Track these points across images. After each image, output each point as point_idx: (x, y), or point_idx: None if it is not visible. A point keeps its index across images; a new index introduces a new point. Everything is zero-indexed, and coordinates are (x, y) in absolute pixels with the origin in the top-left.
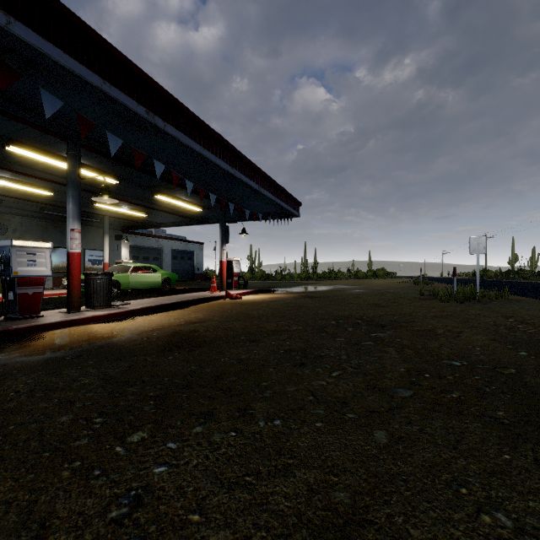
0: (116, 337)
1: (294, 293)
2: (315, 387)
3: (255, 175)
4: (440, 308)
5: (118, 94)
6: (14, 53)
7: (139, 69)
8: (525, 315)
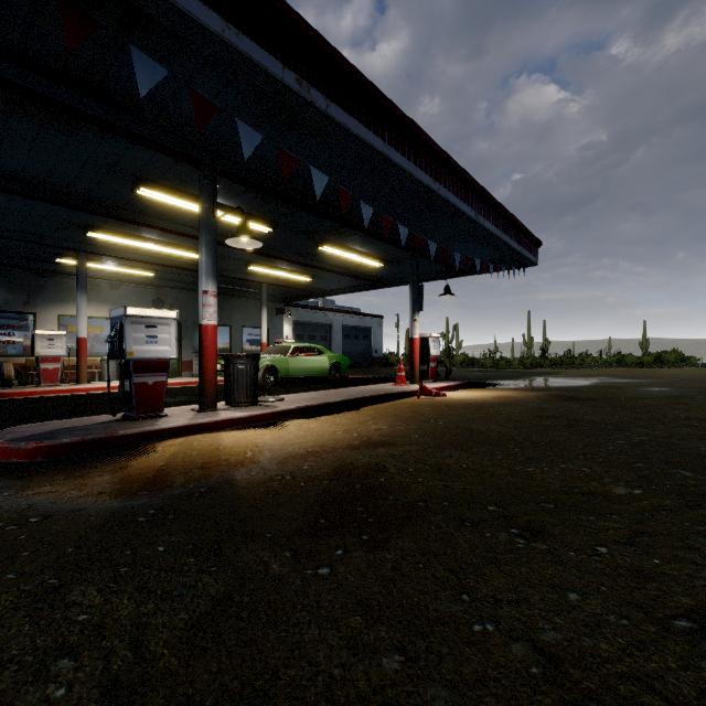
0: (245, 465)
1: (531, 389)
2: None
3: (469, 195)
4: None
5: (251, 47)
6: (103, 6)
7: (285, 4)
8: None
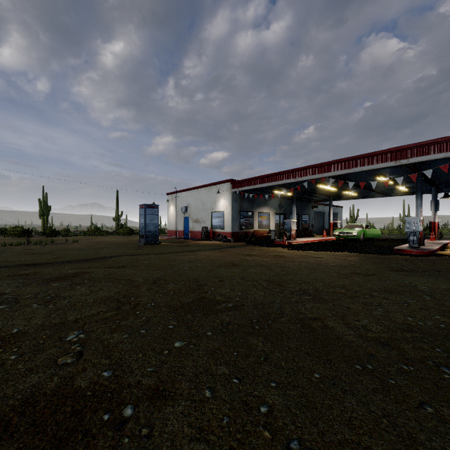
0: None
1: None
2: None
3: None
4: None
5: None
6: None
7: None
8: None
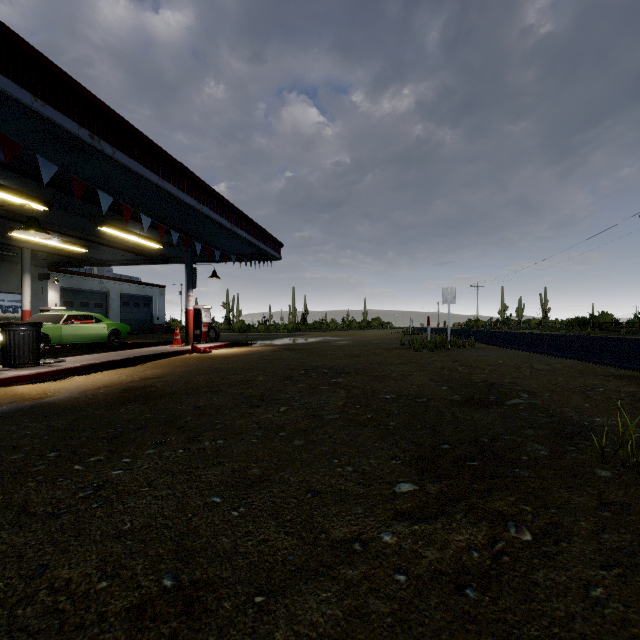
0: (51, 397)
1: (274, 345)
2: (261, 419)
3: (227, 212)
4: (410, 356)
5: (54, 113)
6: None
7: (81, 86)
8: (473, 359)
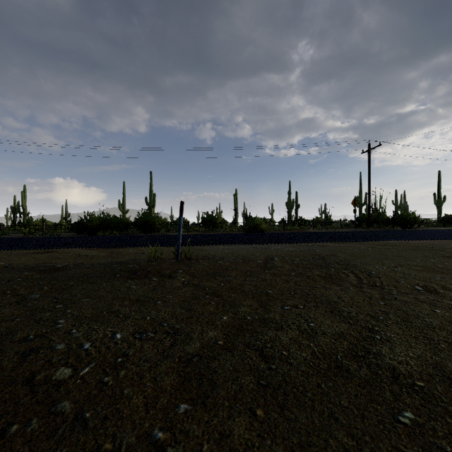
0: None
1: None
2: None
3: None
4: None
5: None
6: None
7: None
8: None
